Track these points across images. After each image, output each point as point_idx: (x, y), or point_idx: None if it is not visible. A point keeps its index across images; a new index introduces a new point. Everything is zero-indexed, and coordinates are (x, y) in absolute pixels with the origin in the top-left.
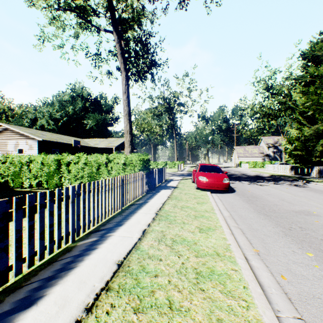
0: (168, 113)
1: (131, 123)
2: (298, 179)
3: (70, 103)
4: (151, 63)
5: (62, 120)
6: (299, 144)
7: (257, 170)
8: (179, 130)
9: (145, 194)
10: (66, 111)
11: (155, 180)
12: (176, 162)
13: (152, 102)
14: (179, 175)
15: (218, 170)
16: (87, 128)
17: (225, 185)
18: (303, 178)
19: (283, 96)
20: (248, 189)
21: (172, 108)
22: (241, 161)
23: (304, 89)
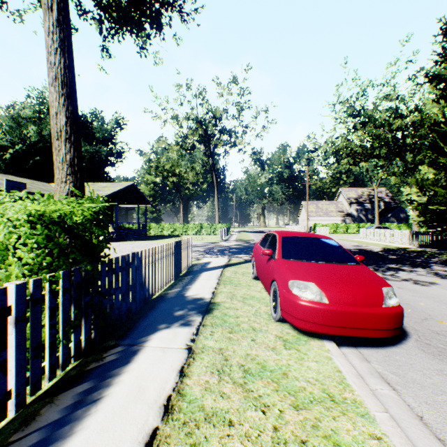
0: (204, 145)
1: (77, 111)
2: None
3: (31, 121)
4: None
5: (13, 149)
6: (442, 192)
7: (345, 237)
8: (223, 174)
9: (34, 405)
10: (22, 134)
11: (145, 285)
12: (218, 224)
13: (179, 126)
14: (223, 252)
15: (339, 254)
16: None
17: (395, 320)
18: None
19: (376, 127)
20: (420, 306)
21: (212, 137)
22: (316, 224)
23: None
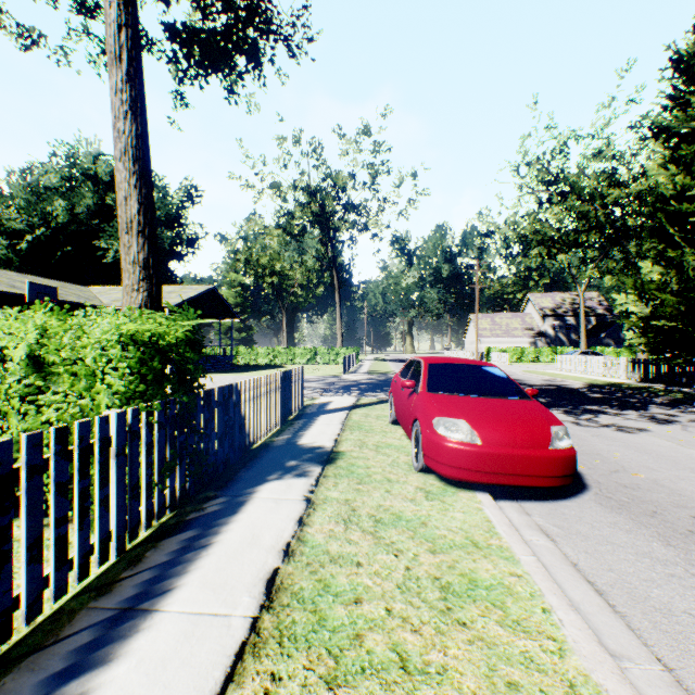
0: (320, 228)
1: (153, 194)
2: (688, 399)
3: (59, 193)
4: (249, 11)
5: (31, 235)
6: (671, 301)
7: (533, 368)
8: (349, 272)
9: (137, 549)
10: (45, 212)
11: (245, 428)
12: (341, 349)
13: (281, 199)
14: (348, 389)
15: (503, 386)
16: (109, 262)
17: (565, 465)
18: (692, 395)
19: (582, 200)
20: (614, 457)
21: (331, 216)
22: (490, 348)
23: (684, 151)
